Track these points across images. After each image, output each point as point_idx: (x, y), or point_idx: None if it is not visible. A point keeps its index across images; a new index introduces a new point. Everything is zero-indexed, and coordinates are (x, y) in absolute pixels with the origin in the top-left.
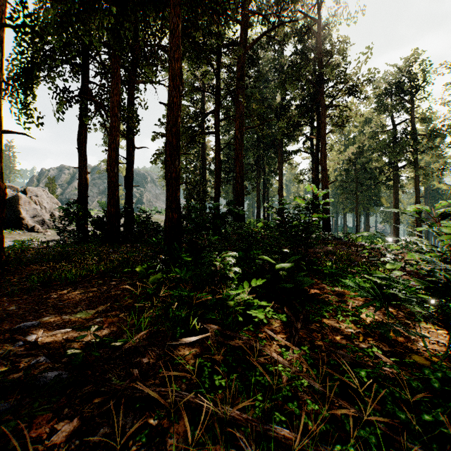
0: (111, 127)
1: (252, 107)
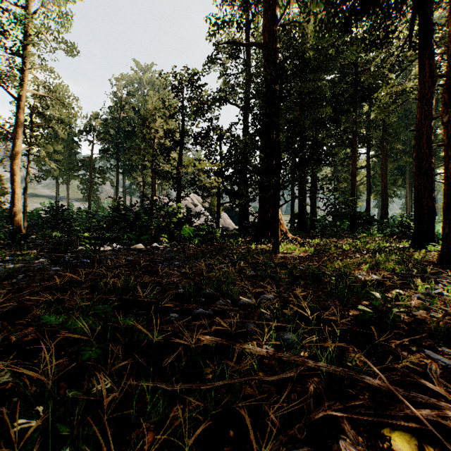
0: (312, 178)
1: (394, 147)
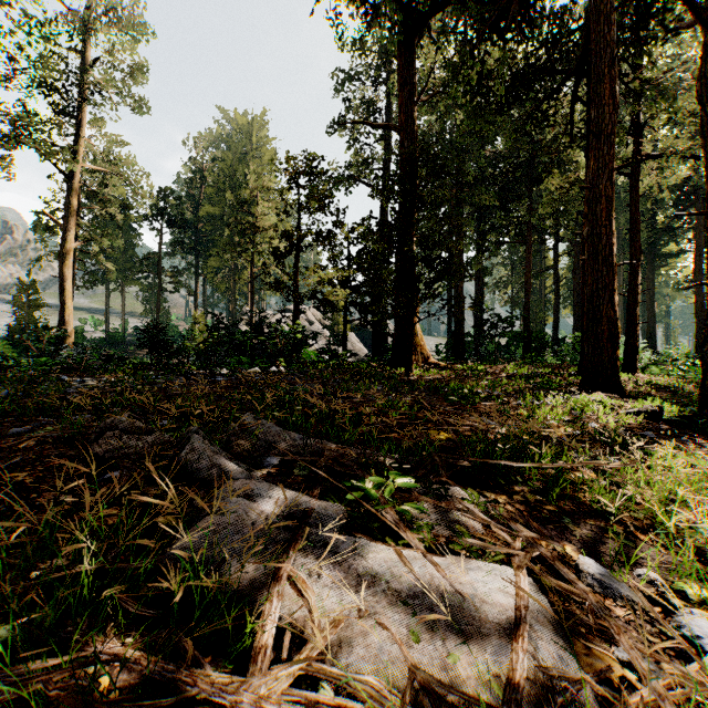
0: (476, 285)
1: None
